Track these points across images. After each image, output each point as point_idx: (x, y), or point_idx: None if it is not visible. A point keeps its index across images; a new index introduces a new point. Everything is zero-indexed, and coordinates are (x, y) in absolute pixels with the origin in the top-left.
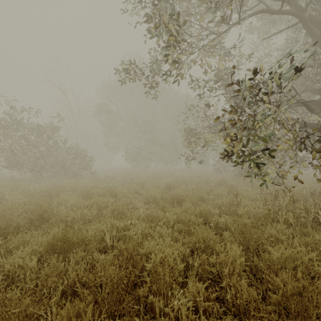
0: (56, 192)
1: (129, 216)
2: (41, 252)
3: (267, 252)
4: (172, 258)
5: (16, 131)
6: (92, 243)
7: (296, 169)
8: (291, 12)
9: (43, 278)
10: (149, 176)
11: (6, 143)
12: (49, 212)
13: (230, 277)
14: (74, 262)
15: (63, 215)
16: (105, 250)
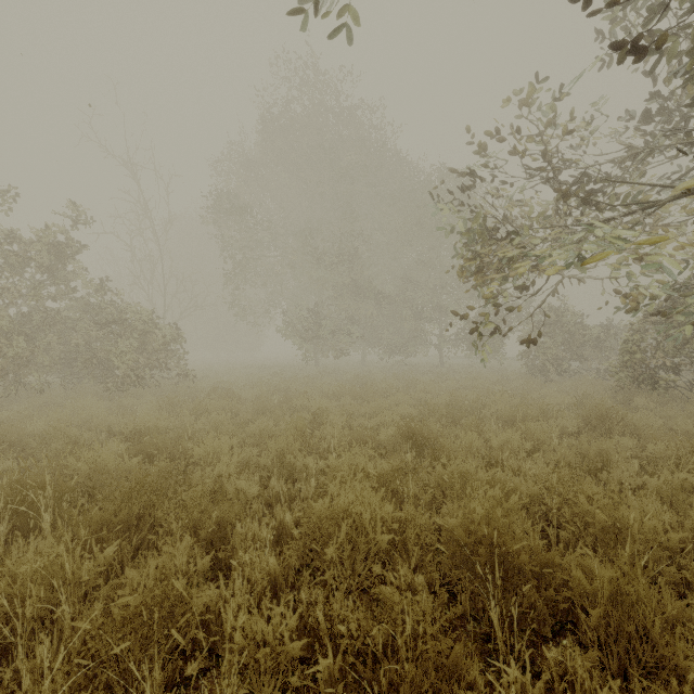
0: None
1: None
2: None
3: None
4: None
5: None
6: None
7: None
8: None
9: None
10: (342, 388)
11: None
12: None
13: None
14: None
15: None
16: None
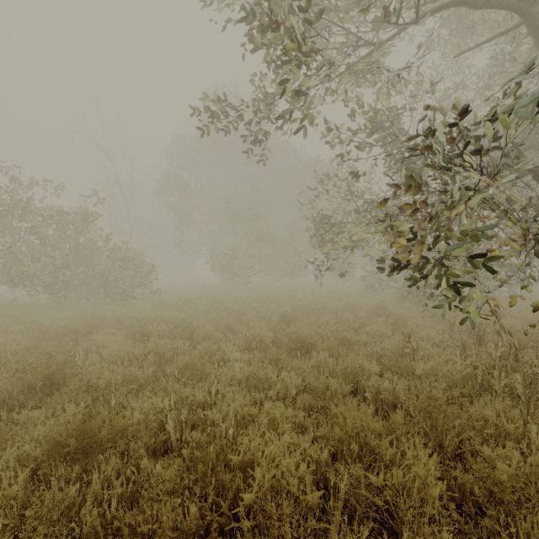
0: (87, 328)
1: (214, 377)
2: (39, 457)
3: (481, 458)
4: (297, 479)
5: (21, 220)
6: (141, 435)
7: (506, 285)
8: (508, 5)
9: (29, 525)
10: (252, 298)
11: (3, 241)
12: (67, 370)
13: (415, 520)
14: (102, 480)
15: (92, 376)
16: (166, 446)
